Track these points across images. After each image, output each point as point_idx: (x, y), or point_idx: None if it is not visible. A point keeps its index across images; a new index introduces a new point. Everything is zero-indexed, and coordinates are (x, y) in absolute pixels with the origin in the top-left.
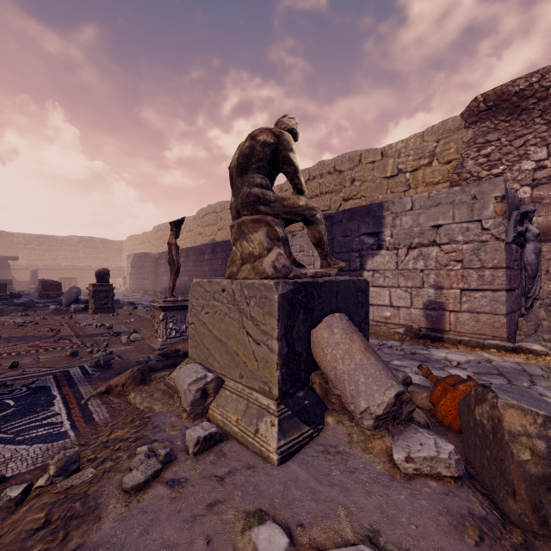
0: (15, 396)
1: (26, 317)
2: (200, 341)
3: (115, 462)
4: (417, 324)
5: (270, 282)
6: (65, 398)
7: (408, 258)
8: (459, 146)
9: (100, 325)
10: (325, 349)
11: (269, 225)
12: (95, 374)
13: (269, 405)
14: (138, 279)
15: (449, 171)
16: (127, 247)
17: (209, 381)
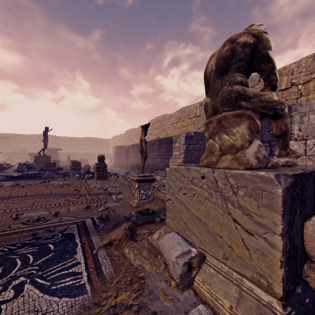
0: (54, 241)
1: (64, 181)
2: (177, 215)
3: None
4: None
5: (270, 175)
6: (83, 246)
7: None
8: None
9: (100, 187)
10: None
11: (251, 118)
12: (100, 226)
13: (272, 304)
14: (118, 160)
15: None
16: (112, 142)
17: (193, 256)
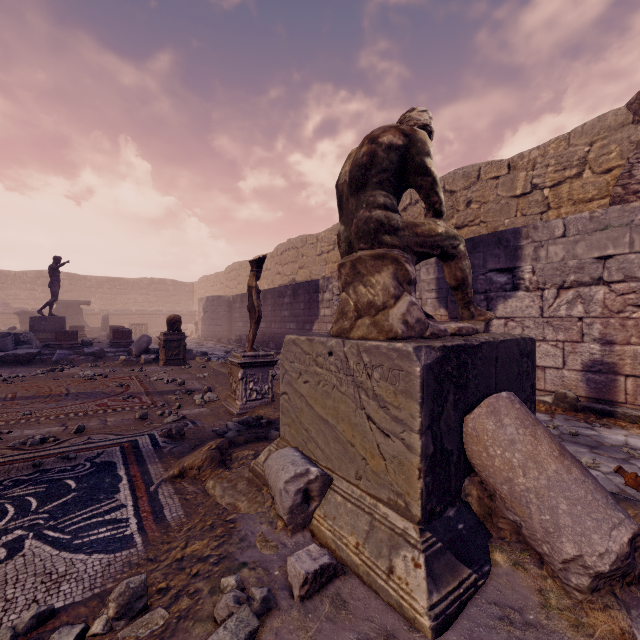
0: (77, 474)
1: (96, 368)
2: (295, 418)
3: (193, 600)
4: (573, 391)
5: (407, 347)
6: (132, 481)
7: (559, 302)
8: (624, 148)
9: (171, 380)
10: (491, 449)
11: (398, 262)
12: (166, 448)
13: (408, 531)
14: (210, 325)
15: (609, 183)
16: (199, 289)
17: (313, 479)
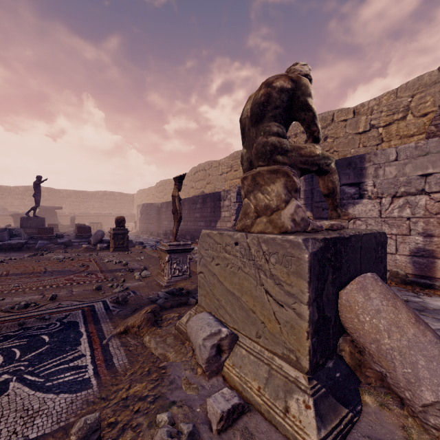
0: (50, 331)
1: (65, 253)
2: (209, 291)
3: (135, 432)
4: (403, 270)
5: (298, 239)
6: (90, 336)
7: (392, 207)
8: (436, 99)
9: (118, 261)
10: (361, 316)
11: (288, 175)
12: (114, 311)
13: (299, 379)
14: (145, 223)
15: (425, 123)
16: (137, 199)
17: (223, 337)
